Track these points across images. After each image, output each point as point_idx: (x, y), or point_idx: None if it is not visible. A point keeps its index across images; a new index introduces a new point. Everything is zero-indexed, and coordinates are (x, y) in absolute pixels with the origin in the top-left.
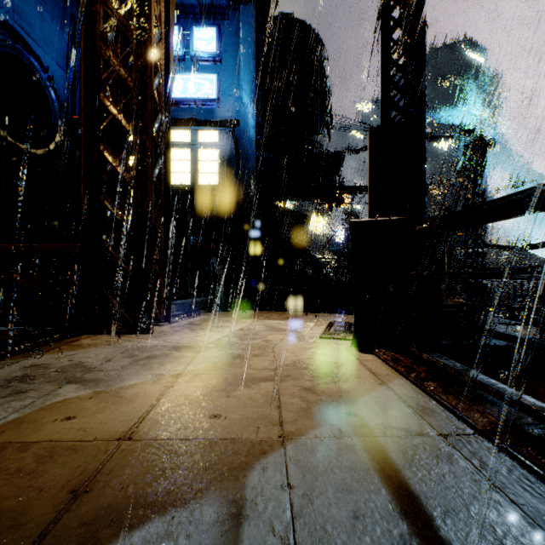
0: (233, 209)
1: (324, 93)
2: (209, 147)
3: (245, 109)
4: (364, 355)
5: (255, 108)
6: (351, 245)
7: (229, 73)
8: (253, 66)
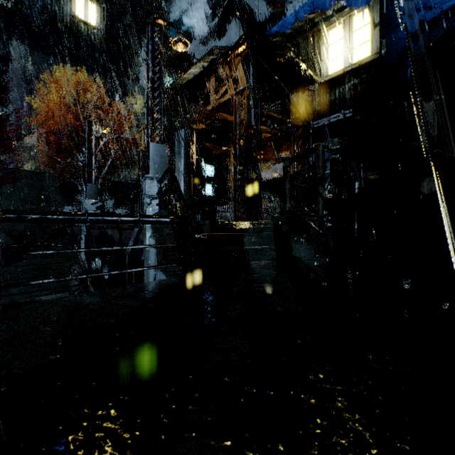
0: None
1: None
2: None
3: None
4: None
5: None
6: None
7: None
8: None
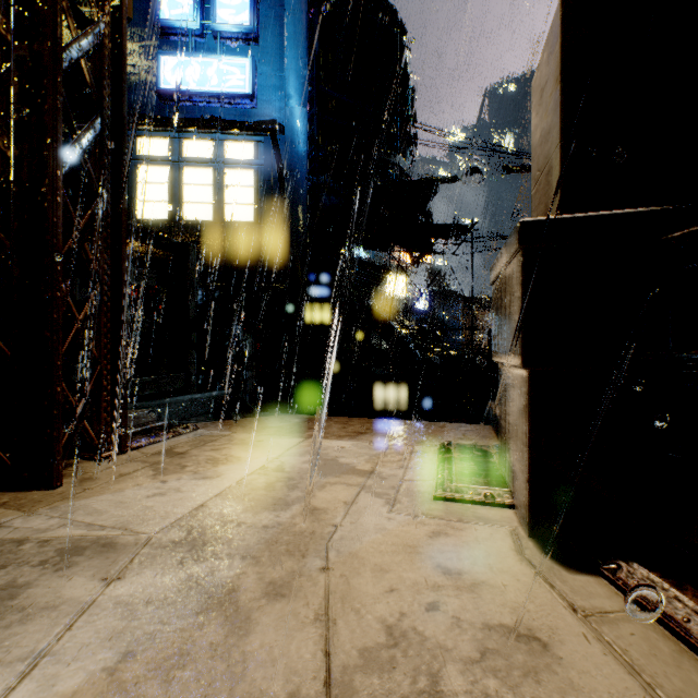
0: (276, 258)
1: (405, 96)
2: (240, 167)
3: (293, 111)
4: (580, 582)
5: (308, 111)
6: (522, 283)
7: (269, 59)
8: (304, 49)
